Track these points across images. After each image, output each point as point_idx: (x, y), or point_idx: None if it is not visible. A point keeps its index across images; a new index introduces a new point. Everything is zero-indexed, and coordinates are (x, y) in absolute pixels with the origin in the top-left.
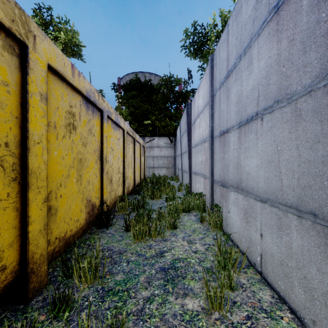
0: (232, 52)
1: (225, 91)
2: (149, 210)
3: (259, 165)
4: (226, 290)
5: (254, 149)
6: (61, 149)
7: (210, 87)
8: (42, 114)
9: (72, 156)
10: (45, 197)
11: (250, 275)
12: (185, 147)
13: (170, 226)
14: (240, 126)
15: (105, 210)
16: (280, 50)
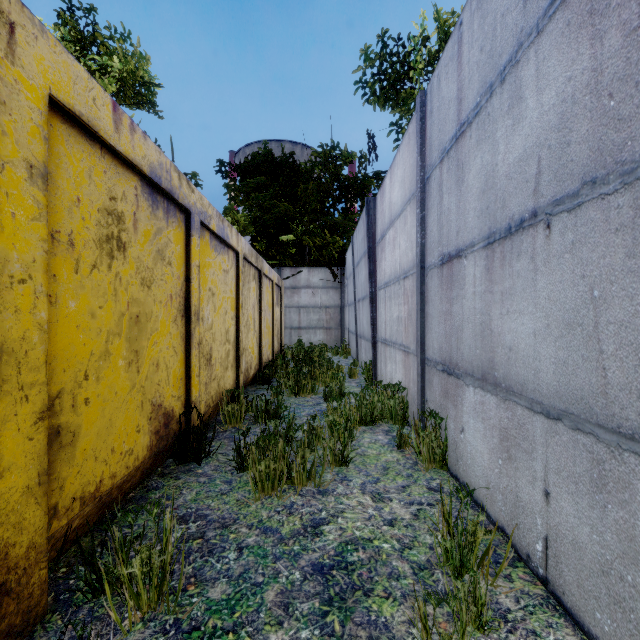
0: (471, 80)
1: (454, 169)
2: (290, 422)
3: (541, 332)
4: (469, 628)
5: (527, 295)
6: (88, 295)
7: (418, 161)
8: (33, 213)
9: (115, 309)
10: (42, 407)
11: (521, 585)
12: (364, 288)
13: (334, 459)
14: (491, 242)
15: (196, 424)
16: (599, 58)
